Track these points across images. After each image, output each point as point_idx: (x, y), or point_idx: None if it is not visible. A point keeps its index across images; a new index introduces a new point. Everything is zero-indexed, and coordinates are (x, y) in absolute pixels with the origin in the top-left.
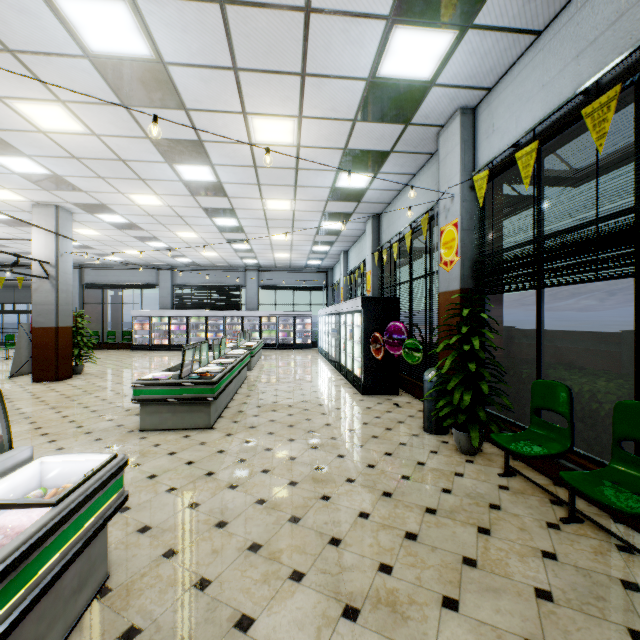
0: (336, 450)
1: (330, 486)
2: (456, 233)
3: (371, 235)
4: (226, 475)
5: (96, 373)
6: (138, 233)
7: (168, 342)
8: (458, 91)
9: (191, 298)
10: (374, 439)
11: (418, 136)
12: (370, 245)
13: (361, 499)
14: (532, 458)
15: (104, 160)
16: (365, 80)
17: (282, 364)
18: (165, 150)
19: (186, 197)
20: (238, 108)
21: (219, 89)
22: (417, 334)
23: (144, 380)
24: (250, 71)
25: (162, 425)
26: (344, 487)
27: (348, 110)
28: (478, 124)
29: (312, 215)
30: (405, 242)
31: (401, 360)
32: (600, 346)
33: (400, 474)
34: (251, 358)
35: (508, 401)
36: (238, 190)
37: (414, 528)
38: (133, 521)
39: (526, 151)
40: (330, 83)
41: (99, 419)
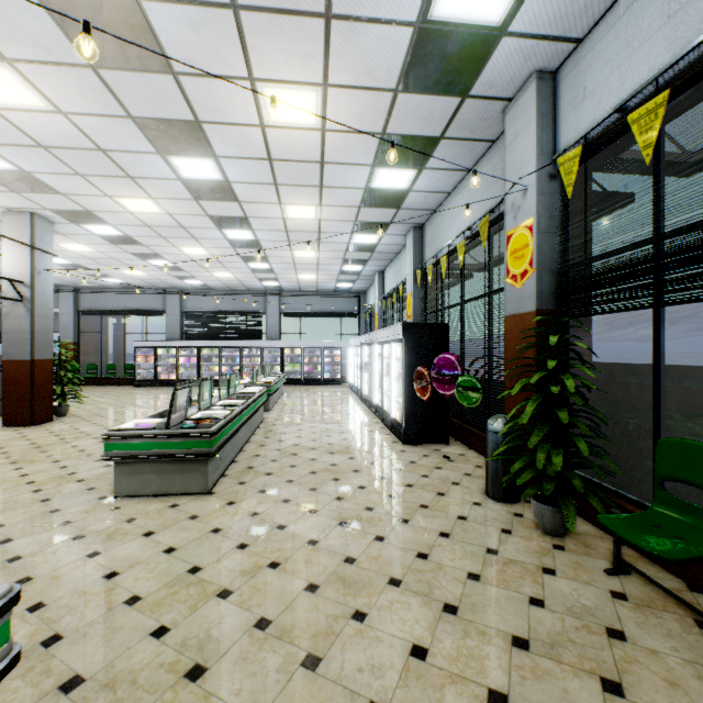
0: (373, 528)
1: (366, 593)
2: (530, 237)
3: (412, 250)
4: (217, 572)
5: (84, 415)
6: (136, 249)
7: (176, 377)
8: (536, 44)
9: (203, 326)
10: (423, 510)
11: (477, 115)
12: (411, 262)
13: (412, 619)
14: (676, 563)
15: (79, 150)
16: (412, 26)
17: (306, 403)
18: (154, 135)
19: (188, 202)
20: (243, 71)
21: (215, 40)
22: (472, 369)
23: (119, 430)
24: (255, 10)
25: (144, 489)
26: (386, 595)
27: (388, 74)
28: (560, 92)
29: (342, 226)
30: (454, 257)
31: (451, 401)
32: (682, 382)
33: (465, 570)
34: (269, 397)
35: (614, 465)
36: (251, 192)
37: (500, 681)
38: (58, 666)
39: (647, 109)
40: (365, 31)
41: (66, 479)
